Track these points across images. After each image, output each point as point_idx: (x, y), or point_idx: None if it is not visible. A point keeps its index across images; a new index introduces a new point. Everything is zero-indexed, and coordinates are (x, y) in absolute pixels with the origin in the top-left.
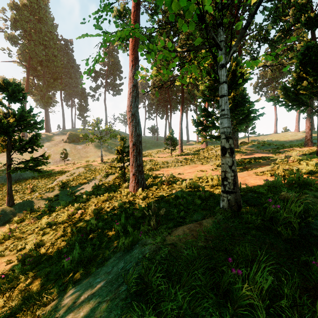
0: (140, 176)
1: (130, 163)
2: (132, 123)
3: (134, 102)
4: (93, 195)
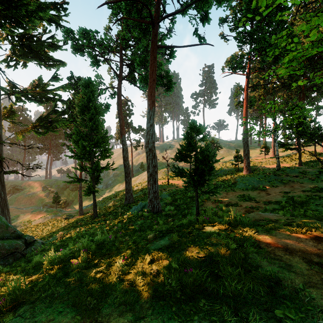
0: (249, 167)
1: (244, 162)
2: (245, 146)
3: (246, 137)
4: (226, 175)
